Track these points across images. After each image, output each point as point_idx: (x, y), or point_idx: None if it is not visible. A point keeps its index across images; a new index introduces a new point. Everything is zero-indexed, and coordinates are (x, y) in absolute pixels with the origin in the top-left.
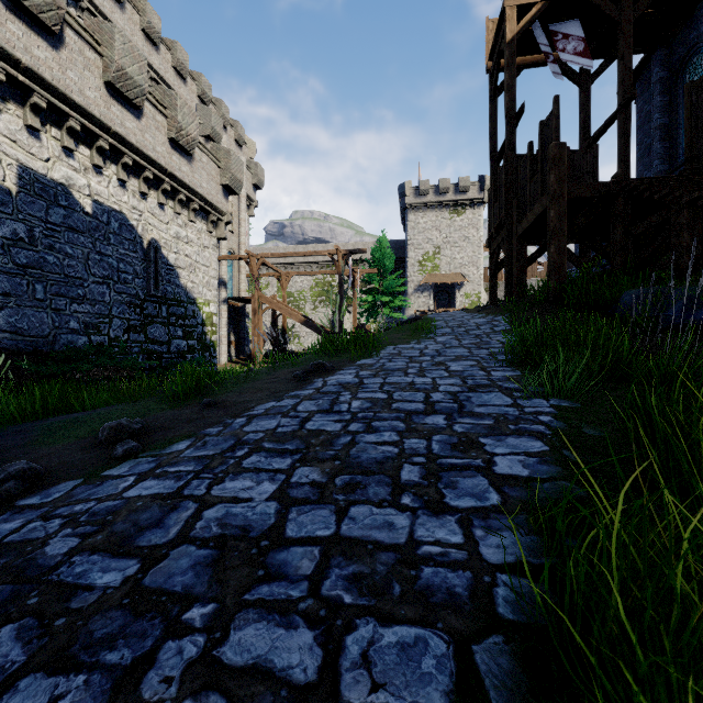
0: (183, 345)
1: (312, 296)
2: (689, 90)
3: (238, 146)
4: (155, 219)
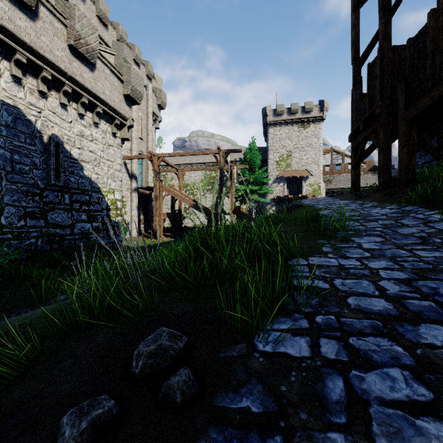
0: (88, 227)
1: (202, 186)
2: None
3: (149, 80)
4: (57, 117)
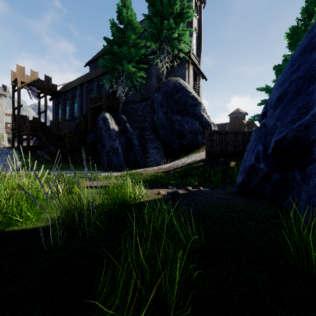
0: None
1: None
2: (50, 121)
3: None
4: None
